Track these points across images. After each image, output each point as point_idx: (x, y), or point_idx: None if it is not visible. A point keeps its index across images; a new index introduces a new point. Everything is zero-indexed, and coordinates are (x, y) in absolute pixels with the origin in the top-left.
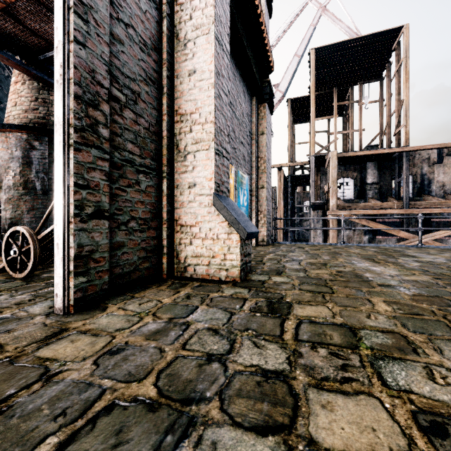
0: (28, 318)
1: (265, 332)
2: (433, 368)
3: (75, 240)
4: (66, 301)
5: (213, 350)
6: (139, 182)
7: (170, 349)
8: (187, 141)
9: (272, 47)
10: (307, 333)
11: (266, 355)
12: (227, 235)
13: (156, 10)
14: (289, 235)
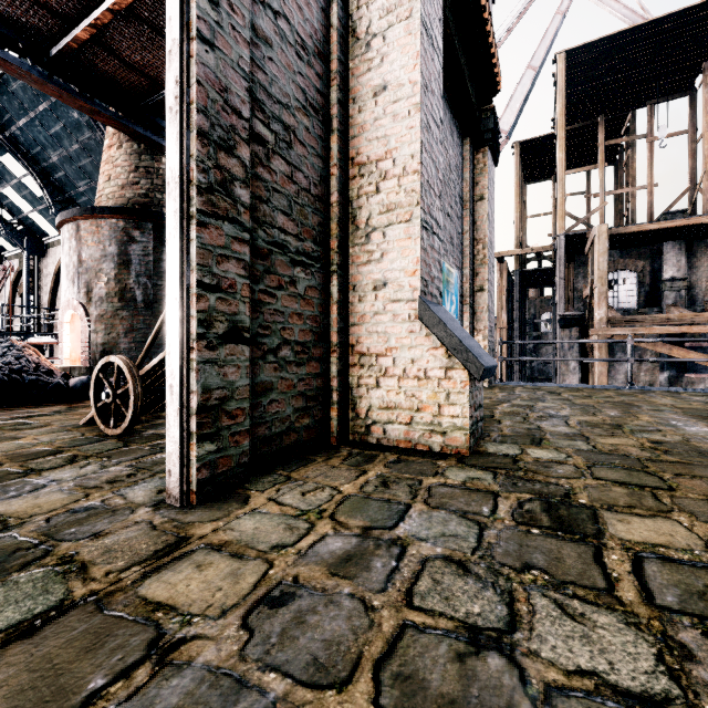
0: (126, 510)
1: (570, 579)
2: None
3: (199, 380)
4: (185, 485)
5: (475, 616)
6: (295, 280)
7: (383, 605)
8: (370, 209)
9: None
10: (670, 589)
11: (602, 644)
12: (445, 371)
13: None
14: (518, 371)
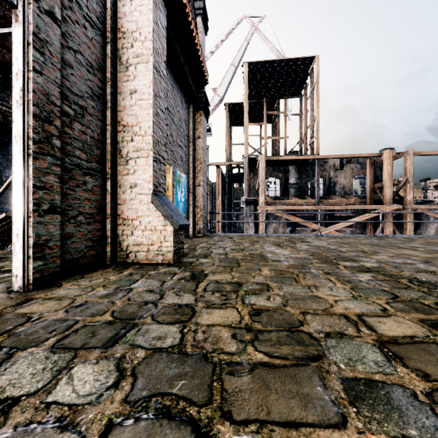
0: None
1: (185, 289)
2: (272, 295)
3: (34, 231)
4: (26, 281)
5: (149, 299)
6: (86, 182)
7: (119, 301)
8: (129, 148)
9: (211, 53)
10: (212, 287)
11: (183, 298)
12: (163, 226)
13: (101, 37)
14: (227, 228)
